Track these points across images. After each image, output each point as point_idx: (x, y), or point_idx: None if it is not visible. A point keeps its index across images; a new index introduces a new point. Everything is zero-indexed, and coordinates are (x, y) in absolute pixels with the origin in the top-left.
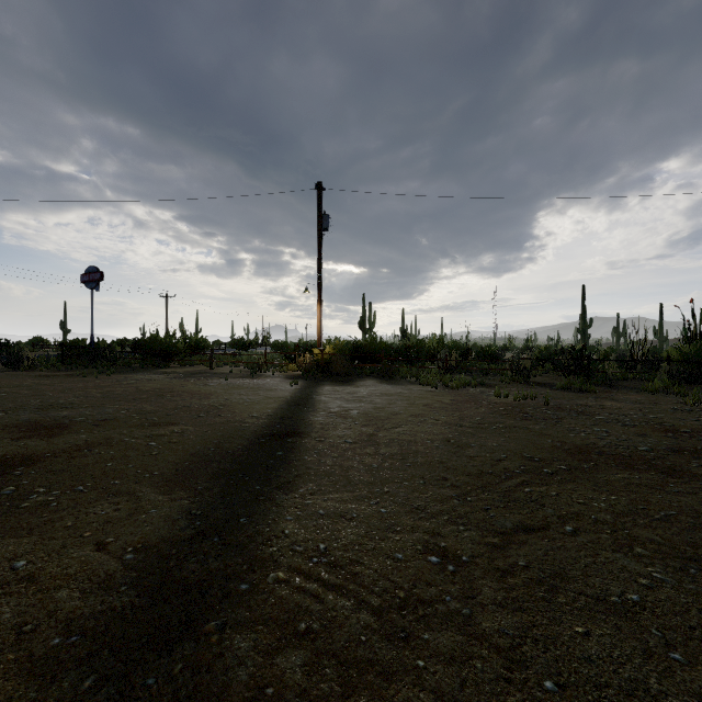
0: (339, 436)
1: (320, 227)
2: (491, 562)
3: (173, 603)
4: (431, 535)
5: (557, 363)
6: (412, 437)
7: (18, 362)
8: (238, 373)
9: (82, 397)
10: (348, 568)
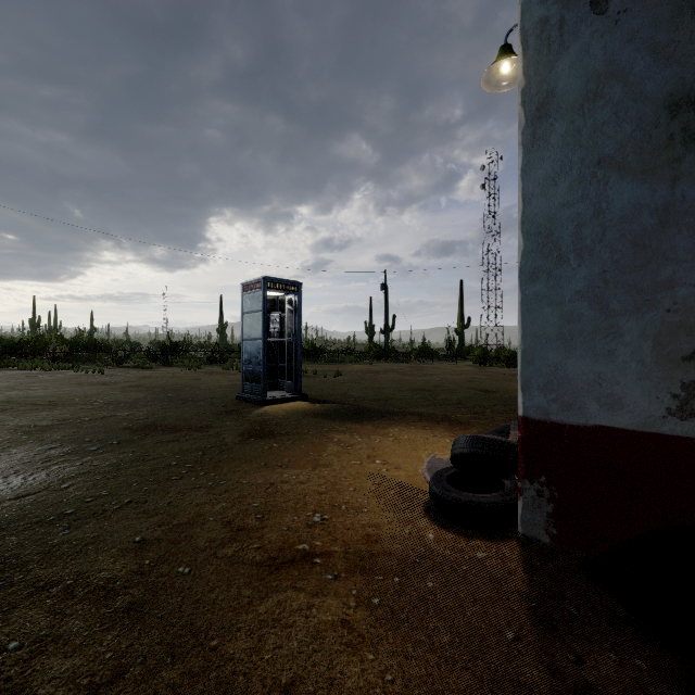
0: None
1: None
2: None
3: None
4: None
5: (149, 353)
6: None
7: None
8: None
9: None
10: None
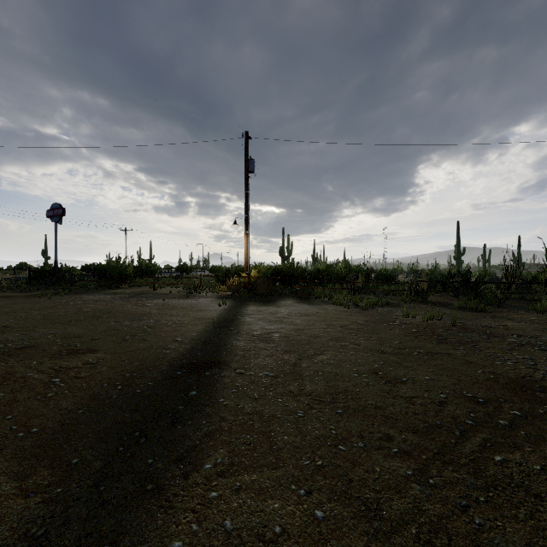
0: (260, 366)
1: (247, 170)
2: None
3: None
4: None
5: (449, 285)
6: (337, 368)
7: None
8: (176, 293)
9: (21, 319)
10: None
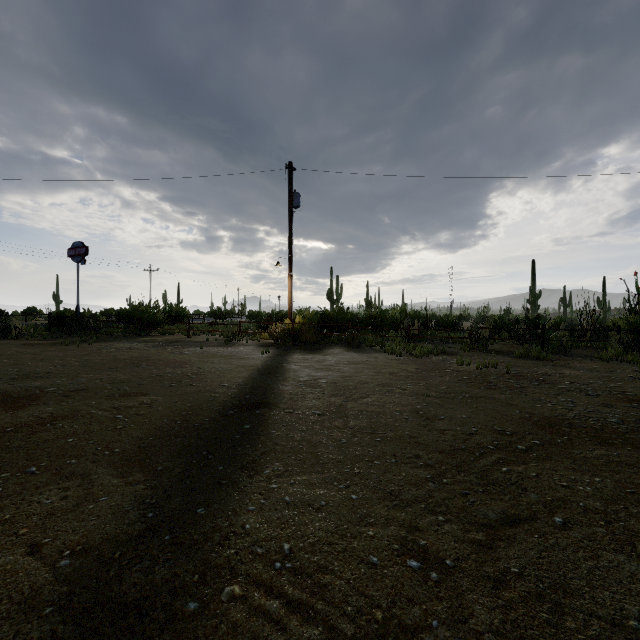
0: (308, 407)
1: (291, 205)
2: (480, 567)
3: (104, 633)
4: (408, 530)
5: (513, 332)
6: (381, 408)
7: (6, 331)
8: (214, 341)
9: (60, 366)
10: (315, 577)
